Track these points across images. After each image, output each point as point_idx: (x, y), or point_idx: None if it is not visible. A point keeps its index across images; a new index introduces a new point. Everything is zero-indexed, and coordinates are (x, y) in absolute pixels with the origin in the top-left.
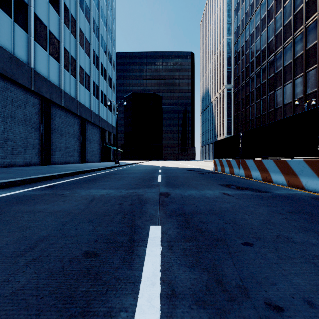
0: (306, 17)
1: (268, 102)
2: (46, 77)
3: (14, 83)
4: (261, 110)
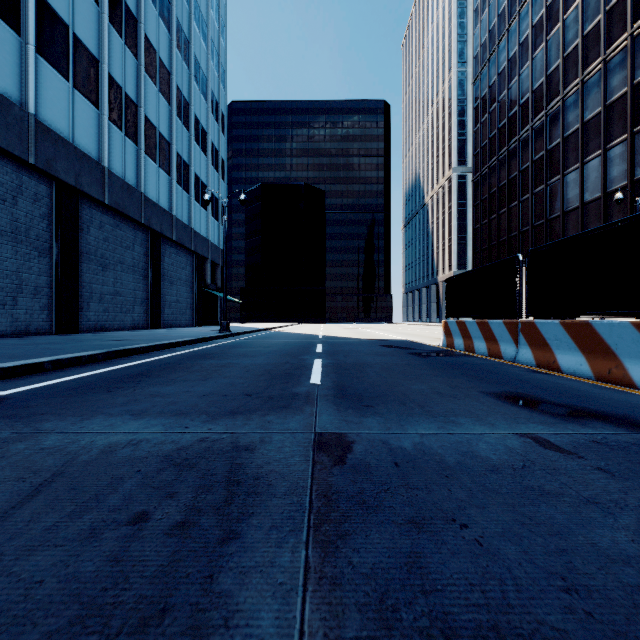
0: (635, 14)
1: (548, 200)
2: (65, 136)
3: None
4: (534, 216)
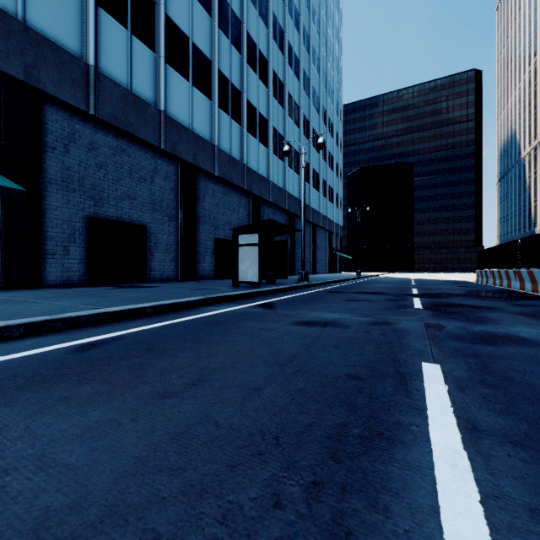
0: None
1: None
2: (292, 193)
3: (277, 207)
4: None
